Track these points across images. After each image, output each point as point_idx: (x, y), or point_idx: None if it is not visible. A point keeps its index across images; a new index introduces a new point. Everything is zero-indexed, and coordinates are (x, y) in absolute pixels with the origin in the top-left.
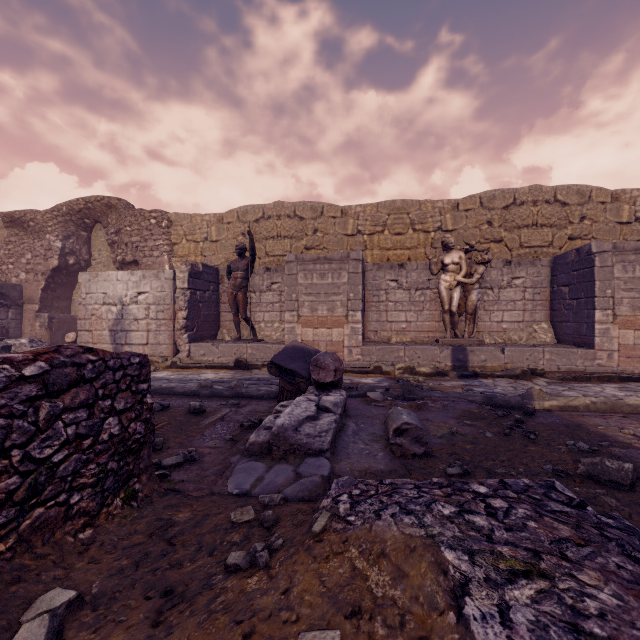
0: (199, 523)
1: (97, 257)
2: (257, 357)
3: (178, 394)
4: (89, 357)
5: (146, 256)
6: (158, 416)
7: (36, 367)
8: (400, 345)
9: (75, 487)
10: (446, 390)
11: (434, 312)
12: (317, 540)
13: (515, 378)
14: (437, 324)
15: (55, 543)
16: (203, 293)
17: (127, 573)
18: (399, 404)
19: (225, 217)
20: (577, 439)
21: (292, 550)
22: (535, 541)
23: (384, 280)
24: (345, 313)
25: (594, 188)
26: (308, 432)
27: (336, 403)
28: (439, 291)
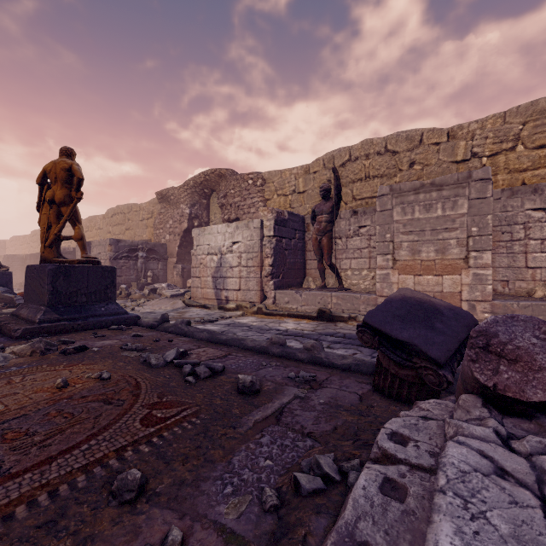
0: None
1: (213, 219)
2: (342, 308)
3: (247, 348)
4: None
5: (245, 213)
6: (194, 390)
7: None
8: None
9: None
10: None
11: None
12: None
13: None
14: None
15: None
16: (289, 241)
17: None
18: None
19: (311, 167)
20: None
21: None
22: None
23: (521, 210)
24: (463, 255)
25: None
26: None
27: None
28: None
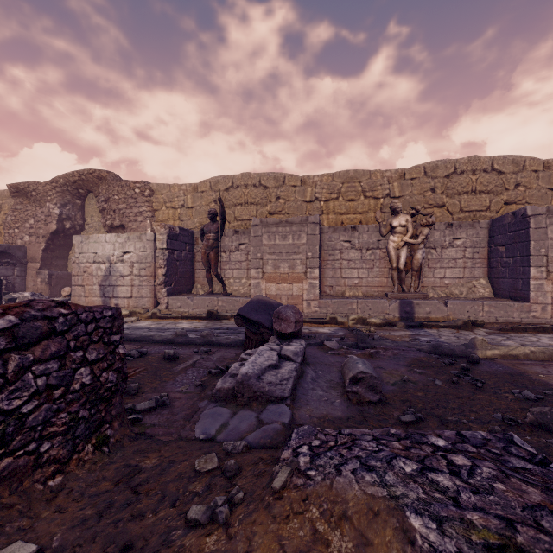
0: (165, 470)
1: (90, 222)
2: (227, 309)
3: (156, 342)
4: (61, 311)
5: (131, 221)
6: (136, 362)
7: (5, 321)
8: (353, 298)
9: (45, 436)
10: (395, 339)
11: (383, 269)
12: (277, 496)
13: (457, 328)
14: (386, 280)
15: (23, 491)
16: (180, 253)
17: (91, 524)
18: (353, 352)
19: (199, 187)
20: (522, 387)
21: (252, 506)
22: (506, 507)
23: (339, 241)
24: (304, 270)
25: (528, 158)
26: (270, 380)
27: (296, 352)
28: (388, 250)
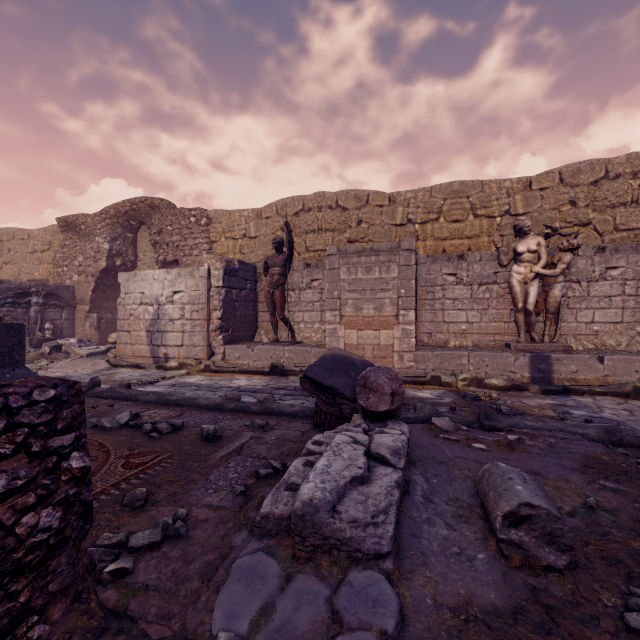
0: None
1: (142, 258)
2: (295, 361)
3: (201, 406)
4: None
5: (186, 255)
6: (162, 443)
7: None
8: (462, 350)
9: None
10: (532, 412)
11: (502, 311)
12: None
13: (624, 397)
14: (506, 325)
15: None
16: (239, 292)
17: None
18: (480, 438)
19: (264, 212)
20: None
21: None
22: None
23: (440, 274)
24: (395, 312)
25: None
26: (354, 516)
27: (396, 450)
28: (510, 285)
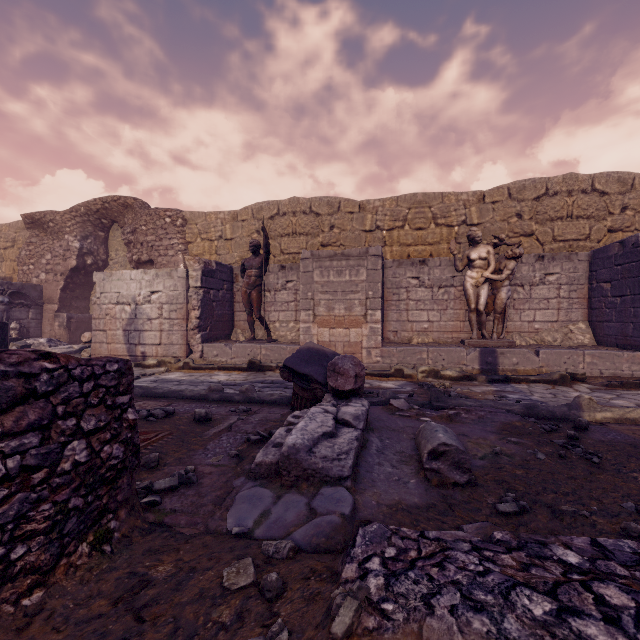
0: (182, 583)
1: (114, 257)
2: (271, 358)
3: (186, 398)
4: (44, 365)
5: (161, 255)
6: (160, 424)
7: None
8: (423, 346)
9: (19, 537)
10: (476, 397)
11: (459, 311)
12: None
13: (552, 383)
14: (462, 324)
15: None
16: (217, 292)
17: None
18: (427, 414)
19: (240, 215)
20: None
21: None
22: None
23: (404, 277)
24: (363, 312)
25: (637, 175)
26: (324, 454)
27: (357, 416)
28: (465, 288)
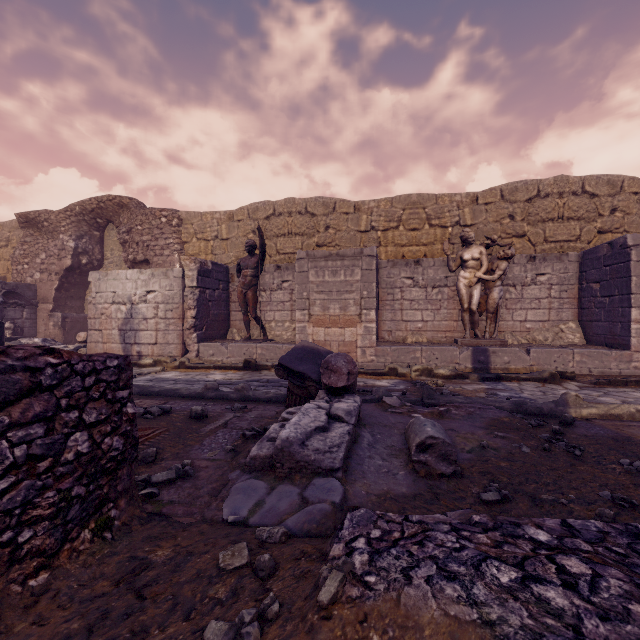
0: (180, 566)
1: (109, 257)
2: (267, 357)
3: (183, 396)
4: (49, 360)
5: (157, 255)
6: (157, 421)
7: None
8: (416, 345)
9: (25, 521)
10: (468, 394)
11: (452, 311)
12: (324, 614)
13: (542, 381)
14: (455, 323)
15: None
16: (212, 292)
17: None
18: (419, 411)
19: (235, 215)
20: (631, 456)
21: (290, 626)
22: None
23: (399, 277)
24: (358, 312)
25: (626, 178)
26: (317, 447)
27: (349, 411)
28: (458, 289)
